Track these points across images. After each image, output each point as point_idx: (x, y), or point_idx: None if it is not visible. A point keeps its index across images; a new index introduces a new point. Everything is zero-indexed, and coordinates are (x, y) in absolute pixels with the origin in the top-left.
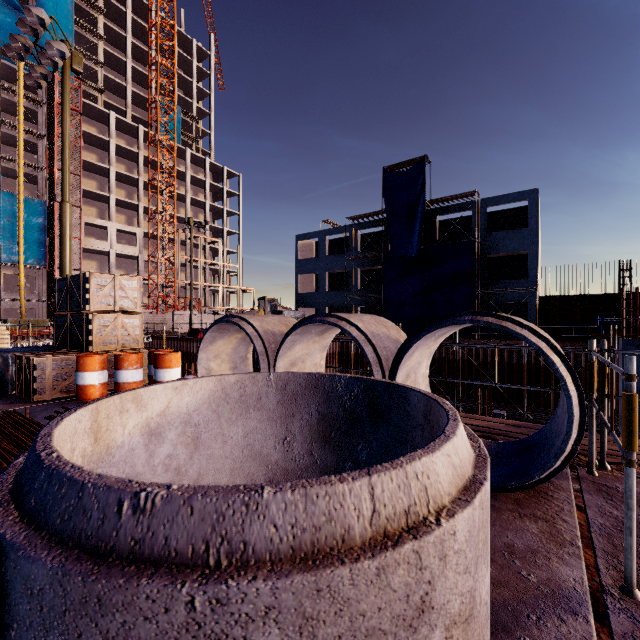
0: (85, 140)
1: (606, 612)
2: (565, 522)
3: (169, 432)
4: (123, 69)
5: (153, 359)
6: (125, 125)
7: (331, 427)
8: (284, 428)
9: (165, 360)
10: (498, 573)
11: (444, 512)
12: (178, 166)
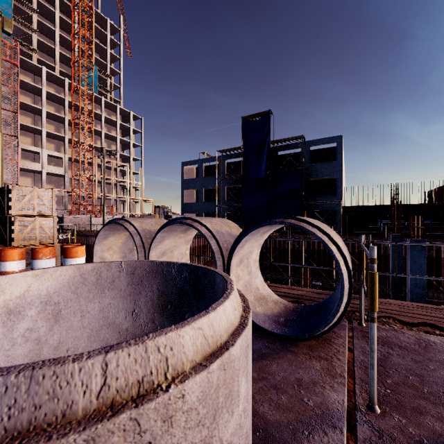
0: (22, 87)
1: (355, 424)
2: (339, 360)
3: (29, 310)
4: (53, 36)
5: (63, 251)
6: (54, 77)
7: (168, 301)
8: (133, 303)
9: (72, 252)
10: (288, 401)
11: (179, 378)
12: (96, 110)
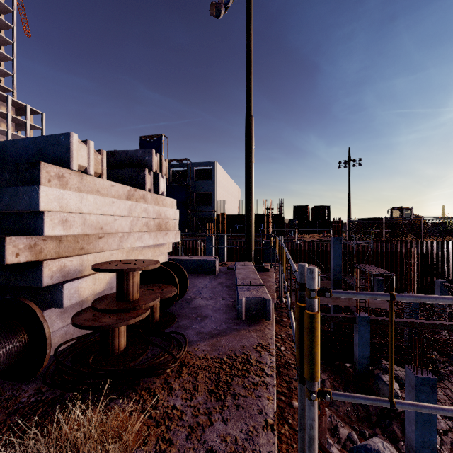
0: None
1: None
2: None
3: None
4: None
5: None
6: None
7: None
8: None
9: None
10: None
11: None
12: None
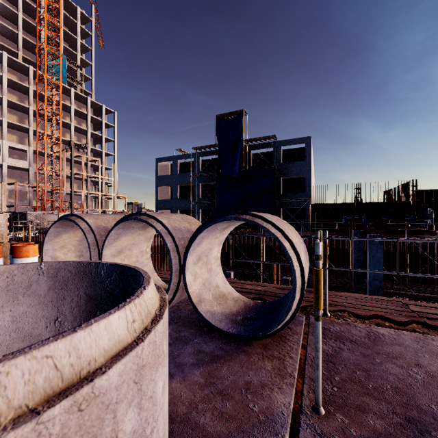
0: None
1: (298, 429)
2: (291, 358)
3: None
4: (15, 19)
5: (11, 250)
6: (17, 64)
7: (96, 307)
8: (55, 310)
9: (22, 251)
10: (232, 408)
11: None
12: (64, 101)
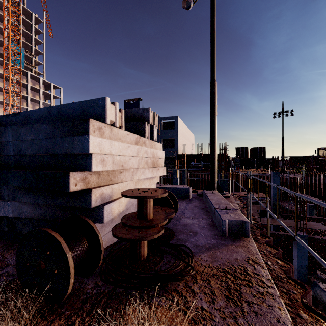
0: None
1: None
2: None
3: None
4: None
5: None
6: None
7: None
8: None
9: None
10: None
11: None
12: (22, 80)
